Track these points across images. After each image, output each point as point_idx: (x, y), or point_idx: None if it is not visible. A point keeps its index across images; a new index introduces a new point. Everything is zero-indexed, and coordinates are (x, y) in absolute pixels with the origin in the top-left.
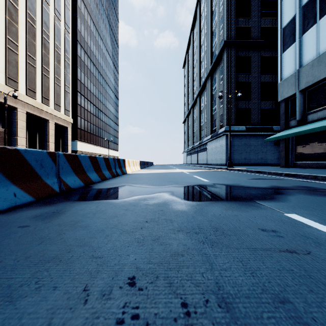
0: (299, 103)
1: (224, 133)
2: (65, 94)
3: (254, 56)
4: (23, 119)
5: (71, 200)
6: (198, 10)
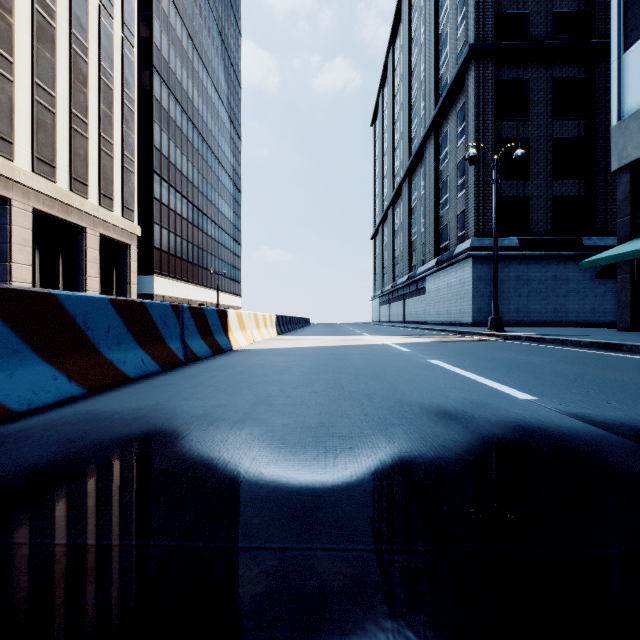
0: None
1: (470, 252)
2: (124, 174)
3: (537, 78)
4: (24, 225)
5: None
6: None
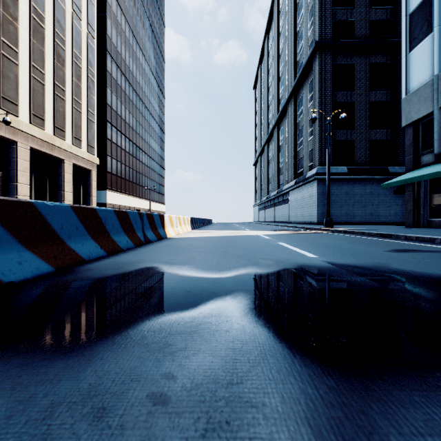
0: (438, 126)
1: (316, 176)
2: (88, 124)
3: (360, 63)
4: (25, 158)
5: None
6: (275, 4)
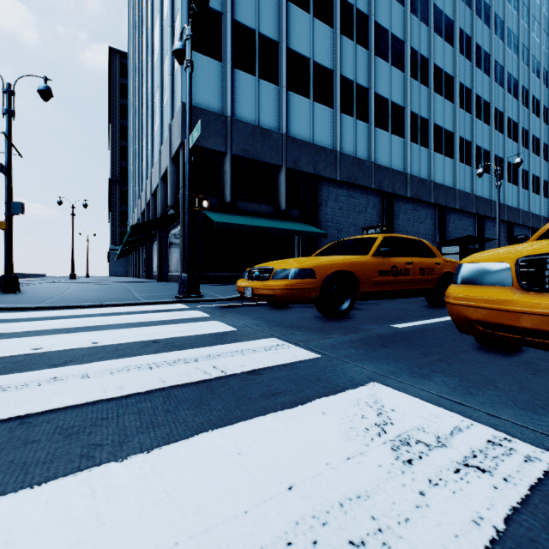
0: None
1: (109, 251)
2: None
3: None
4: None
5: None
6: None
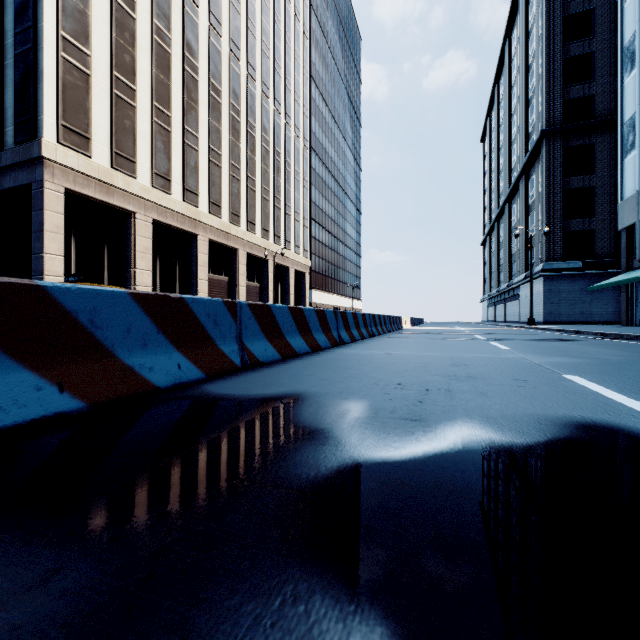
0: (639, 236)
1: (541, 273)
2: (304, 230)
3: (601, 142)
4: (272, 271)
5: (399, 333)
6: (506, 51)
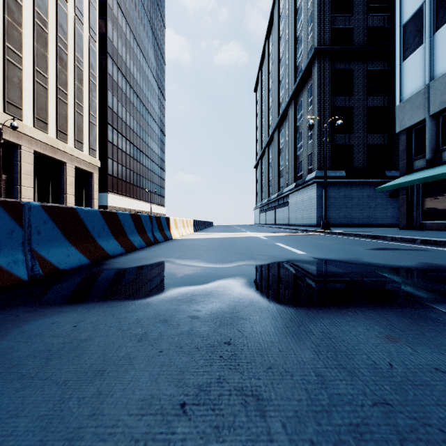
0: (429, 133)
1: (315, 180)
2: (90, 127)
3: (357, 69)
4: (29, 162)
5: (33, 303)
6: (276, 8)
